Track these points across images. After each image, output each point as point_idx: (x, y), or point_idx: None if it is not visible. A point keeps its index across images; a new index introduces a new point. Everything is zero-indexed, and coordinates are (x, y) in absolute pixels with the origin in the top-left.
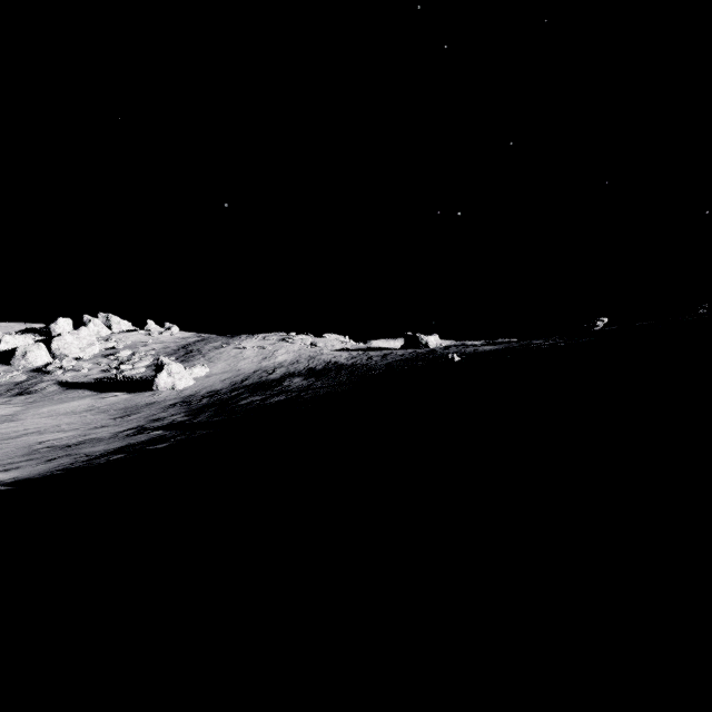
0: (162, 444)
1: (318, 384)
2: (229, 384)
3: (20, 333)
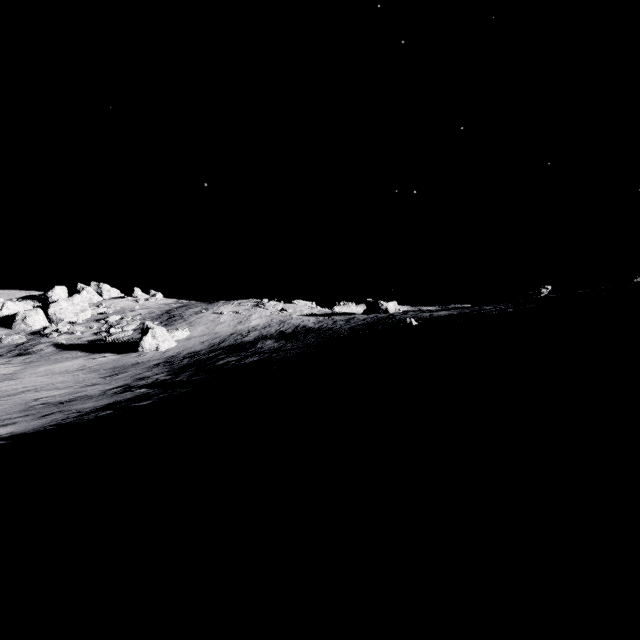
0: (146, 401)
1: (288, 346)
2: (208, 346)
3: (21, 299)
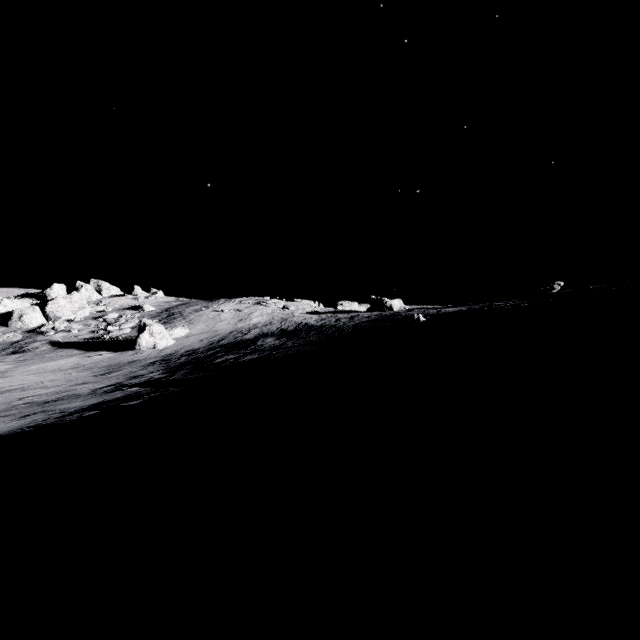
0: (136, 401)
1: (289, 343)
2: (207, 344)
3: (19, 297)
